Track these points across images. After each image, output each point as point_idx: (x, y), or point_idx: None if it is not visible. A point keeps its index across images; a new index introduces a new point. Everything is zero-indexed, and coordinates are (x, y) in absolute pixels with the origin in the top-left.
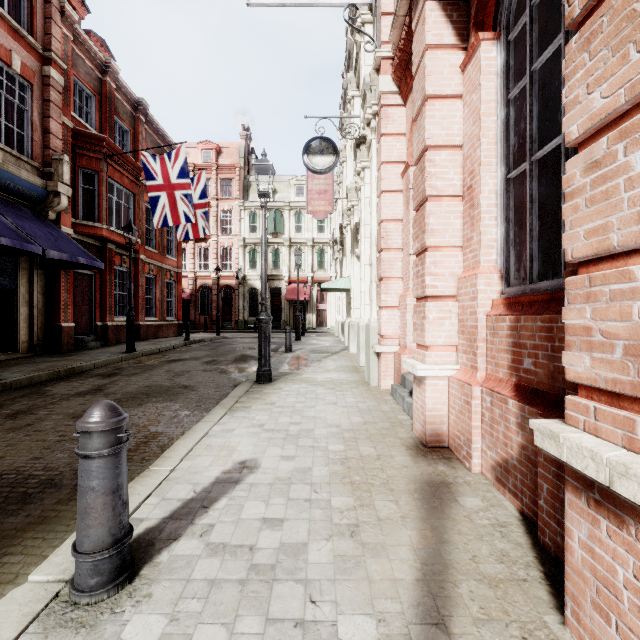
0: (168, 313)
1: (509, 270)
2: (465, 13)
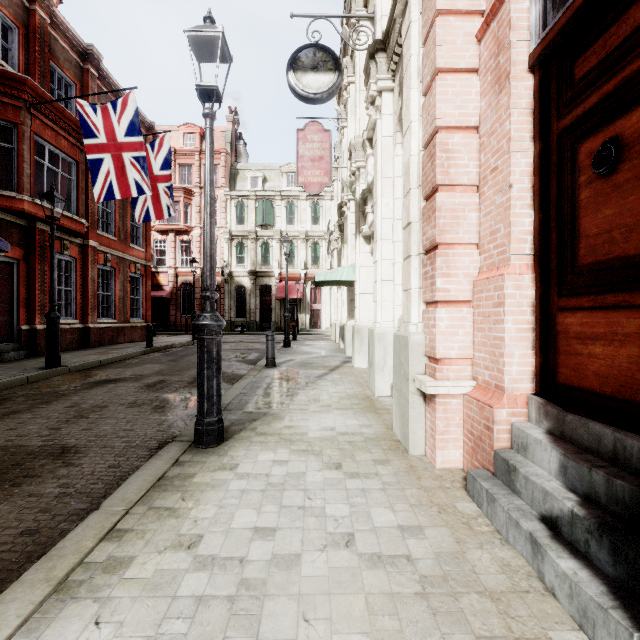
0: (134, 313)
1: None
2: None
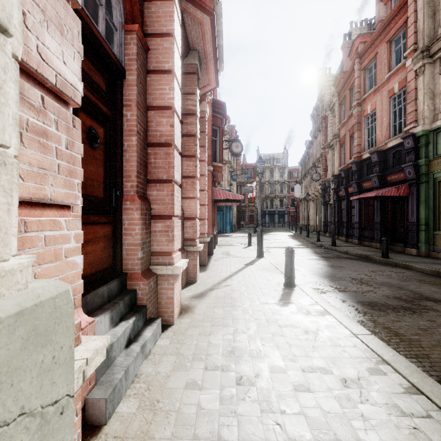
0: None
1: None
2: None
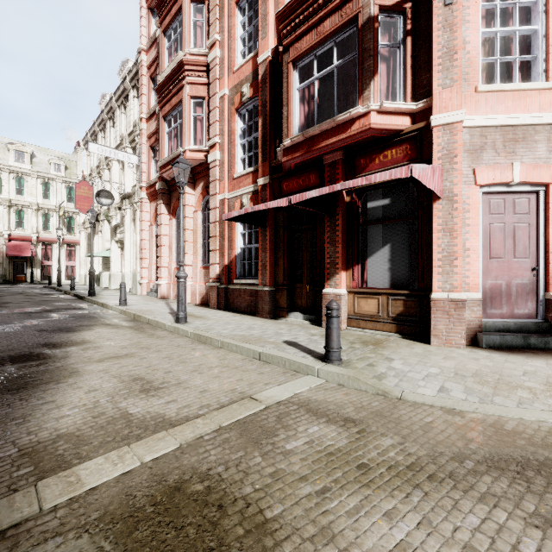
0: None
1: (178, 263)
2: (170, 208)
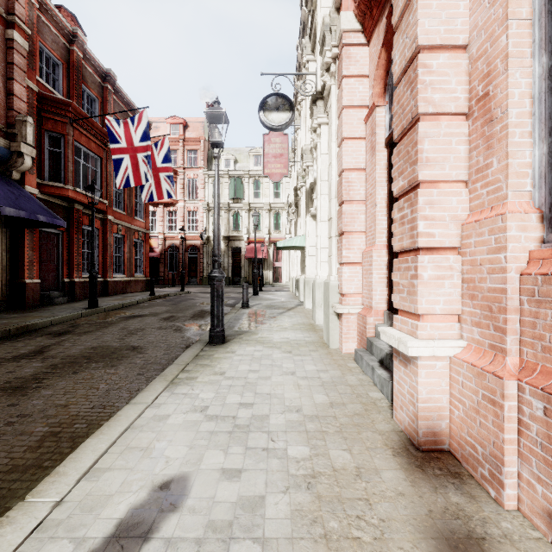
0: (136, 270)
1: None
2: None
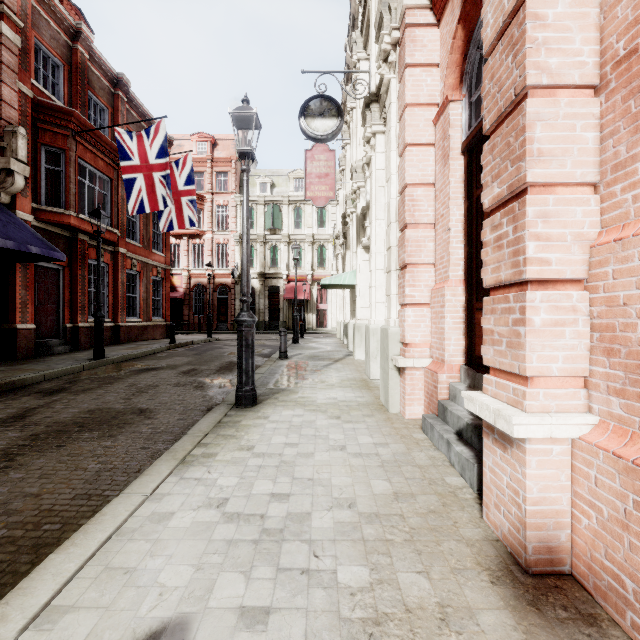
0: (155, 313)
1: None
2: None
